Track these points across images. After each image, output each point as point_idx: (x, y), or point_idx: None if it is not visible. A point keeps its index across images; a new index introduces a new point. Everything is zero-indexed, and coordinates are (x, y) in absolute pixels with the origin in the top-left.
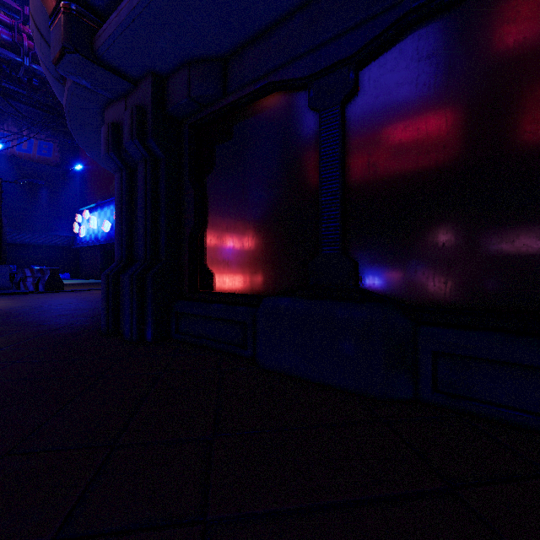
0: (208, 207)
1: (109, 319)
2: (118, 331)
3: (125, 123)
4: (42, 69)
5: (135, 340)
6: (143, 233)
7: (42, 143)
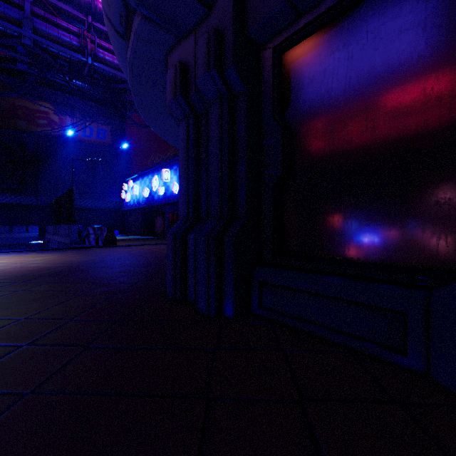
0: (299, 149)
1: (176, 284)
2: (185, 298)
3: (199, 54)
4: (101, 65)
5: (212, 315)
6: (218, 185)
7: (99, 130)
